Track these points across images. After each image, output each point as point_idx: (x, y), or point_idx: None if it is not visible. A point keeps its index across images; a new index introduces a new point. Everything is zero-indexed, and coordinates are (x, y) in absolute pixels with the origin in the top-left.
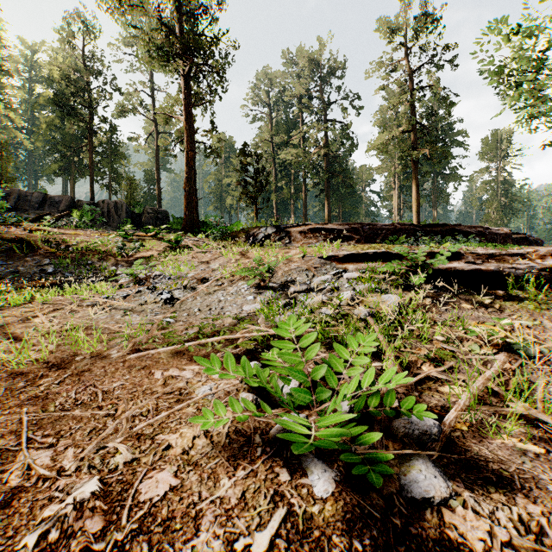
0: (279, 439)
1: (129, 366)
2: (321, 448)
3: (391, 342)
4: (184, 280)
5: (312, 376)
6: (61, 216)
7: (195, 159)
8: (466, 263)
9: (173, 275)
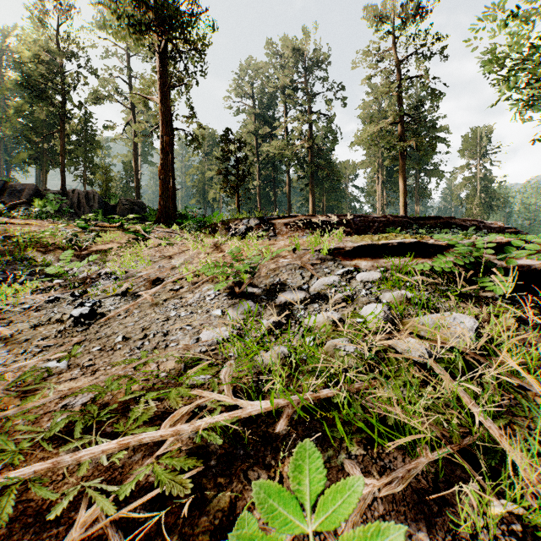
0: None
1: None
2: None
3: None
4: (124, 283)
5: None
6: (17, 205)
7: (173, 146)
8: None
9: (121, 274)
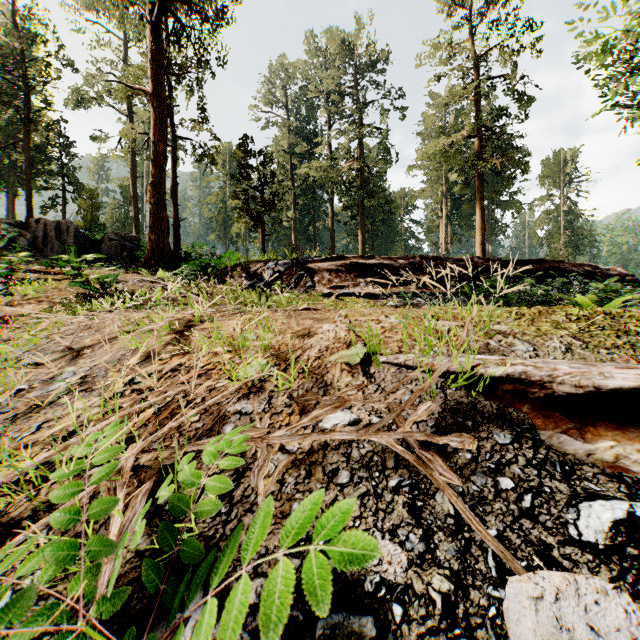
0: None
1: None
2: None
3: None
4: None
5: None
6: None
7: (175, 161)
8: None
9: None
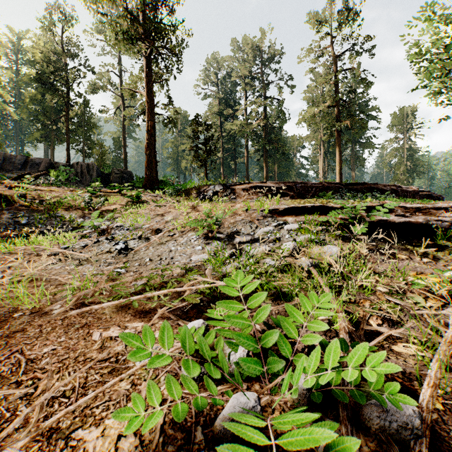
0: (225, 435)
1: (68, 325)
2: (278, 450)
3: (334, 293)
4: (139, 231)
5: (263, 343)
6: (39, 175)
7: (155, 128)
8: (396, 216)
9: (131, 226)
